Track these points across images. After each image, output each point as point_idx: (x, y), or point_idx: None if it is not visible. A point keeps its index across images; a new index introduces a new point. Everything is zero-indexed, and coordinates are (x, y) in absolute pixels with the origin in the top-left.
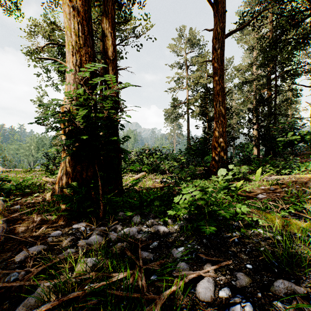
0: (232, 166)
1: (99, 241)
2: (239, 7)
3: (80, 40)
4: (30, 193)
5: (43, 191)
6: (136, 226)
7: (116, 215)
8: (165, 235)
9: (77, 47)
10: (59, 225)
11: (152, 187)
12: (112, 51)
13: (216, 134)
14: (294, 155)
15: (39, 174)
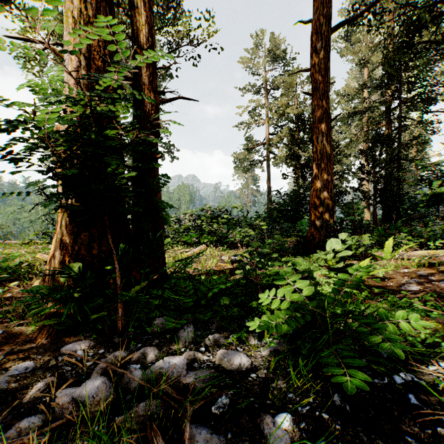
0: (345, 235)
1: (100, 395)
2: (343, 4)
3: (88, 9)
4: (12, 280)
5: (35, 277)
6: (184, 350)
7: (151, 323)
8: (244, 373)
9: (83, 22)
10: (35, 347)
11: (216, 270)
12: (148, 36)
13: (317, 185)
14: (441, 218)
15: (41, 249)
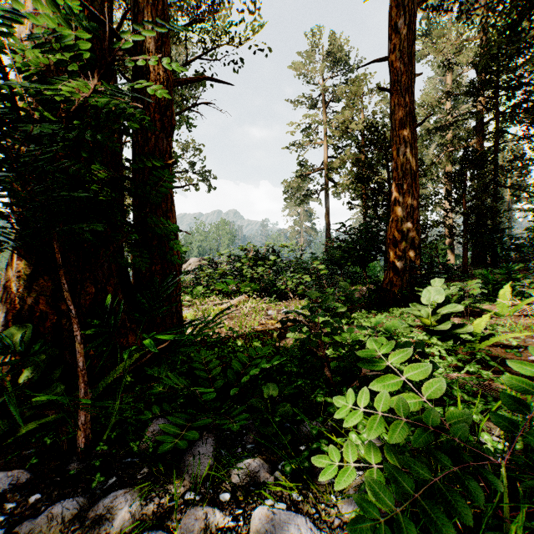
0: (440, 282)
1: None
2: None
3: None
4: None
5: None
6: (188, 505)
7: (146, 427)
8: None
9: None
10: None
11: (260, 330)
12: None
13: (397, 214)
14: None
15: None
